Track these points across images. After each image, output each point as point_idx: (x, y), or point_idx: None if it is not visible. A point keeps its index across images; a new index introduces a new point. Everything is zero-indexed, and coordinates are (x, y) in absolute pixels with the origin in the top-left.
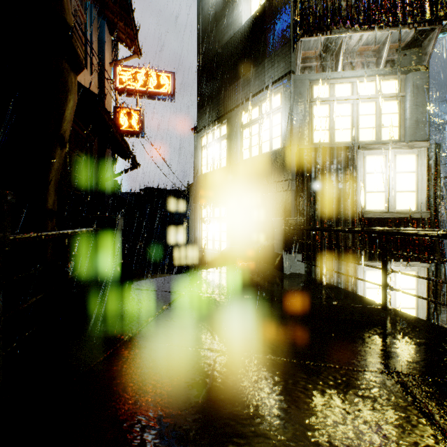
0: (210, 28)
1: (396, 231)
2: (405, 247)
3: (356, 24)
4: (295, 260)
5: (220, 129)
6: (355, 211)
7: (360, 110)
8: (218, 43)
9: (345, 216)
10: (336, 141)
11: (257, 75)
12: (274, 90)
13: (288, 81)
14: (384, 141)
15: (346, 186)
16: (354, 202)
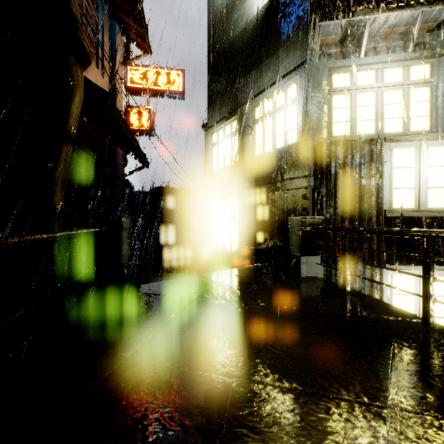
0: (221, 21)
1: (442, 233)
2: (438, 250)
3: (382, 4)
4: (313, 262)
5: (231, 125)
6: (380, 210)
7: (385, 98)
8: (229, 36)
9: (369, 215)
10: (358, 133)
11: (270, 66)
12: (289, 81)
13: (305, 70)
14: (413, 132)
15: (370, 182)
16: (379, 200)
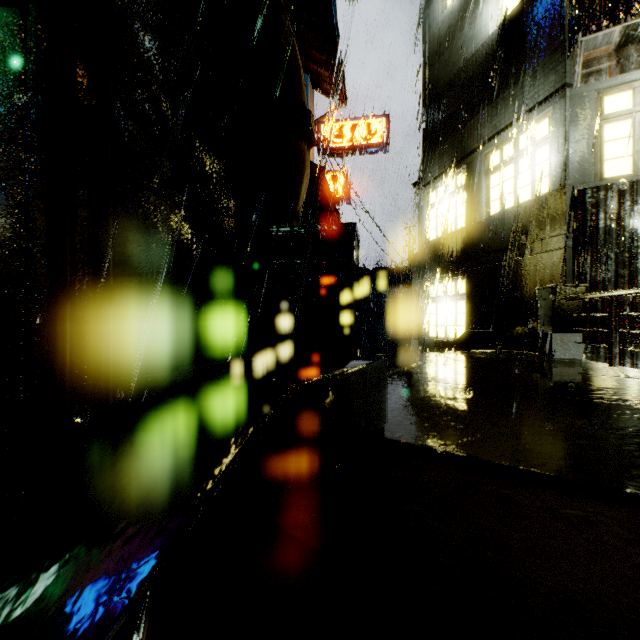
0: (441, 49)
1: None
2: None
3: None
4: (570, 341)
5: (455, 179)
6: None
7: None
8: (453, 67)
9: None
10: None
11: (511, 99)
12: (537, 115)
13: (560, 99)
14: None
15: None
16: None
